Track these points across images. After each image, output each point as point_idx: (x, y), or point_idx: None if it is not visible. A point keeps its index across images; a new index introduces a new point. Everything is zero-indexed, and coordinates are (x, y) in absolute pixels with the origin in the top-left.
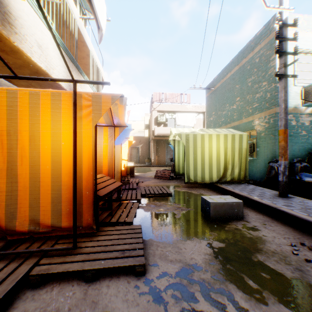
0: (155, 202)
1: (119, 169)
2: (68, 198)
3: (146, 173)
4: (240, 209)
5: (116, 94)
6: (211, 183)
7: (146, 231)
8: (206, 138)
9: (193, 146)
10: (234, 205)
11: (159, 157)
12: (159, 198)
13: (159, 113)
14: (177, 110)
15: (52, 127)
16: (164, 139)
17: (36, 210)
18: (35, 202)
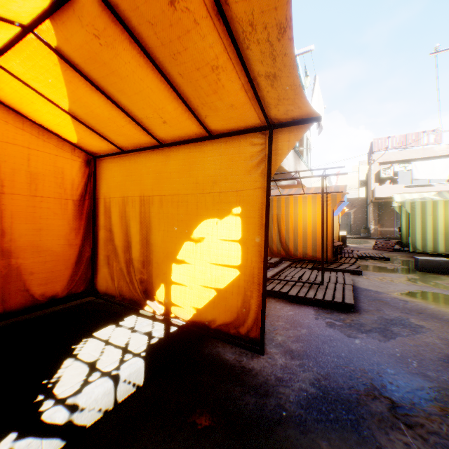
0: (370, 261)
1: (337, 235)
2: (319, 244)
3: (361, 245)
4: (448, 266)
5: (344, 193)
6: (447, 255)
7: (362, 269)
8: (439, 205)
9: (419, 214)
10: (442, 262)
11: (382, 226)
12: (375, 260)
13: (381, 165)
14: (415, 157)
15: (312, 211)
16: (390, 201)
17: (305, 249)
18: (304, 245)
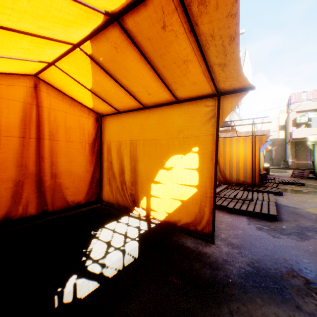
0: (288, 186)
1: (262, 166)
2: (249, 172)
3: (280, 174)
4: None
5: (268, 135)
6: None
7: (282, 191)
8: None
9: None
10: None
11: (298, 160)
12: (292, 185)
13: (297, 113)
14: None
15: (243, 149)
16: (305, 140)
17: (238, 176)
18: (237, 173)
